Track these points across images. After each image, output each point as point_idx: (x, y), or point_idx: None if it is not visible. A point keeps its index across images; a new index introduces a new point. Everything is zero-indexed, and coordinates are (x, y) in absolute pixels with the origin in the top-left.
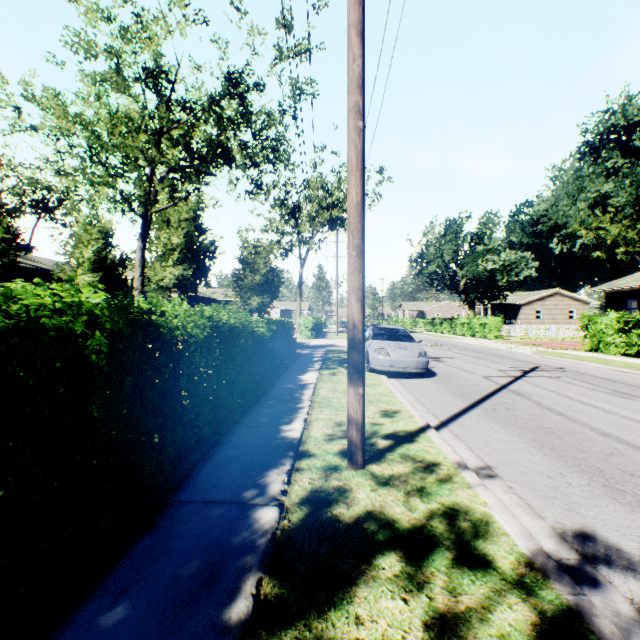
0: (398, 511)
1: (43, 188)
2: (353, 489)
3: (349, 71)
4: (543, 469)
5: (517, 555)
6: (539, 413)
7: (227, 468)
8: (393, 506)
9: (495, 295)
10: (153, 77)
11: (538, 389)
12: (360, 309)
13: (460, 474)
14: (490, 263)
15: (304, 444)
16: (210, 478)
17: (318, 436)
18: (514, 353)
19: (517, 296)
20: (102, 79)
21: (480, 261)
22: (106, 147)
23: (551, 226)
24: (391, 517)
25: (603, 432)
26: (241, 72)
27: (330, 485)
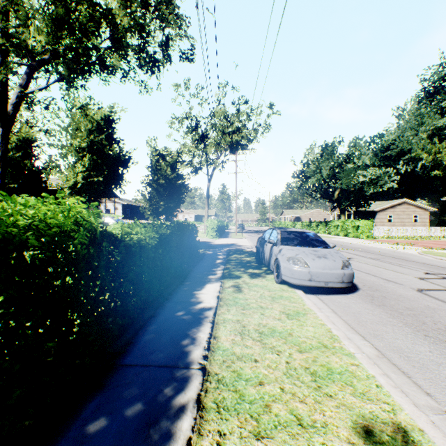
0: None
1: None
2: None
3: None
4: None
5: None
6: None
7: None
8: None
9: (361, 203)
10: None
11: None
12: None
13: None
14: (361, 177)
15: None
16: None
17: None
18: (403, 253)
19: (373, 205)
20: None
21: (352, 175)
22: None
23: (398, 152)
24: None
25: None
26: None
27: None
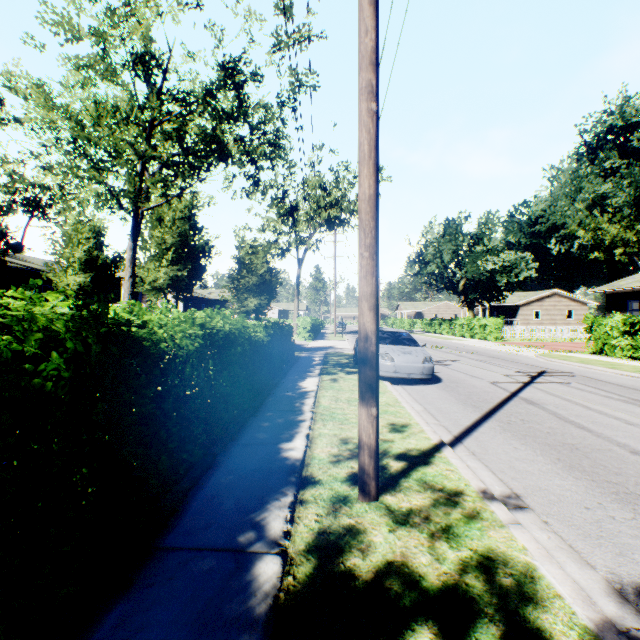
0: (424, 562)
1: (35, 186)
2: (367, 530)
3: (360, 45)
4: (578, 498)
5: (580, 630)
6: (558, 426)
7: (220, 500)
8: (417, 554)
9: (494, 296)
10: (142, 63)
11: (551, 397)
12: (373, 318)
13: (488, 507)
14: (490, 264)
15: (307, 467)
16: (200, 515)
17: (323, 457)
18: (517, 356)
19: (515, 297)
20: (86, 64)
21: (480, 261)
22: (94, 141)
23: (549, 226)
24: (417, 571)
25: (633, 449)
26: (237, 61)
27: (340, 524)
